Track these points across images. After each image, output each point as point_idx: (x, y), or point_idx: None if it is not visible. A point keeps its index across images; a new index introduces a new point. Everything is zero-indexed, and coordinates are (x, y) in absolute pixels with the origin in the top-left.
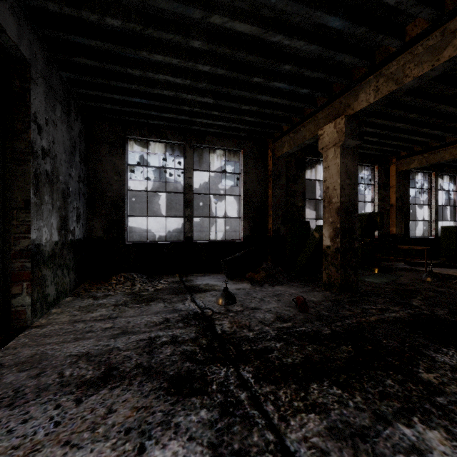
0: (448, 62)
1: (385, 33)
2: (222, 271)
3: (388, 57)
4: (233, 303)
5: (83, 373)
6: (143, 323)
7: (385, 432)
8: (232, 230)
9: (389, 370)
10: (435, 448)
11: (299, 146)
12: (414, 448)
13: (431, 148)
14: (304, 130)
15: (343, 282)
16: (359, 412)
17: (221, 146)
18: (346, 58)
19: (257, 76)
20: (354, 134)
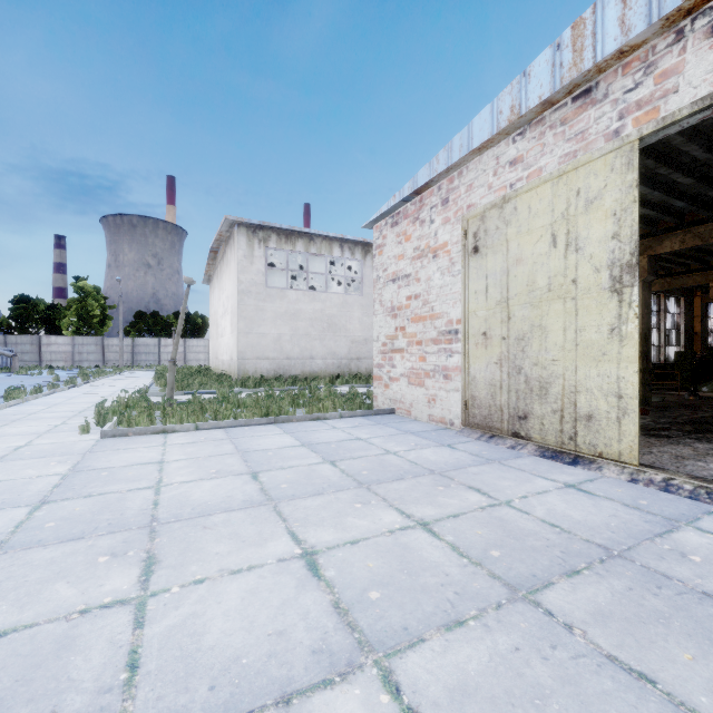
0: None
1: (705, 210)
2: None
3: (696, 220)
4: None
5: None
6: None
7: None
8: None
9: None
10: None
11: None
12: None
13: (674, 273)
14: None
15: (643, 398)
16: None
17: None
18: (667, 219)
19: None
20: (653, 271)
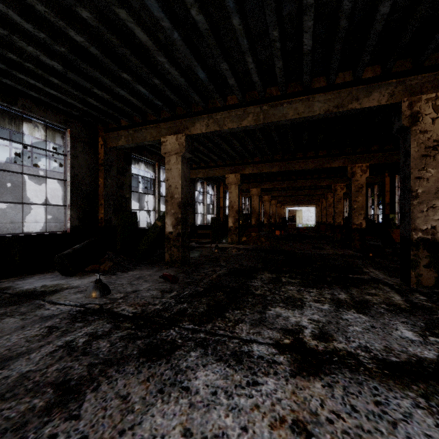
0: (244, 127)
1: (220, 95)
2: (43, 270)
3: (216, 108)
4: (110, 292)
5: (27, 407)
6: (21, 342)
7: (267, 316)
8: (7, 221)
9: (245, 295)
10: (281, 312)
11: (137, 143)
12: (278, 315)
13: (209, 166)
14: (146, 132)
15: (183, 258)
16: (253, 314)
17: (41, 117)
18: (196, 97)
19: (127, 74)
20: (189, 149)
